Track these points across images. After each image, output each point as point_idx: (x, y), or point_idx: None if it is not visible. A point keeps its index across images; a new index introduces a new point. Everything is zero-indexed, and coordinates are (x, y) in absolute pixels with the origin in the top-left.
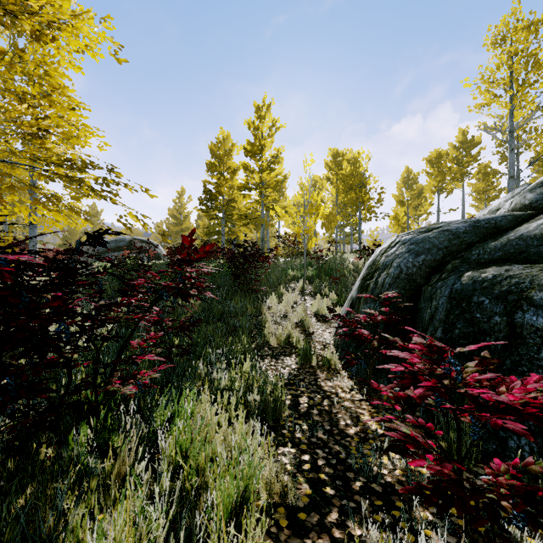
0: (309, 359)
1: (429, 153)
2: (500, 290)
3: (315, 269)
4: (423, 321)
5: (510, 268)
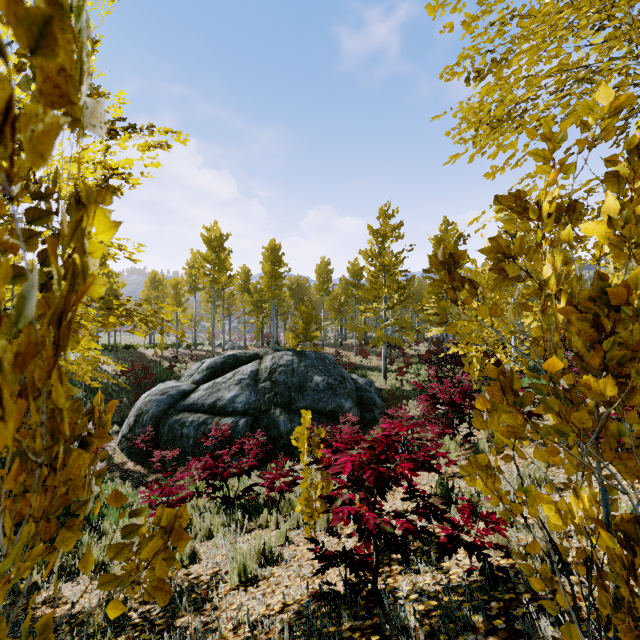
0: (111, 460)
1: (171, 280)
2: (181, 423)
3: (79, 387)
4: (161, 433)
5: (185, 414)
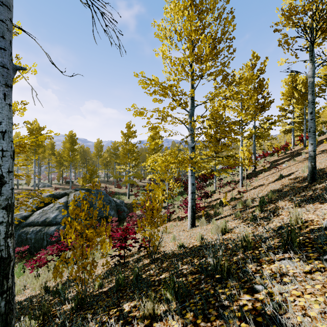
0: None
1: None
2: (25, 232)
3: None
4: None
5: (27, 228)
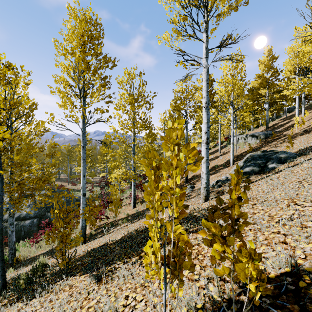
0: None
1: None
2: (4, 227)
3: None
4: None
5: (5, 223)
